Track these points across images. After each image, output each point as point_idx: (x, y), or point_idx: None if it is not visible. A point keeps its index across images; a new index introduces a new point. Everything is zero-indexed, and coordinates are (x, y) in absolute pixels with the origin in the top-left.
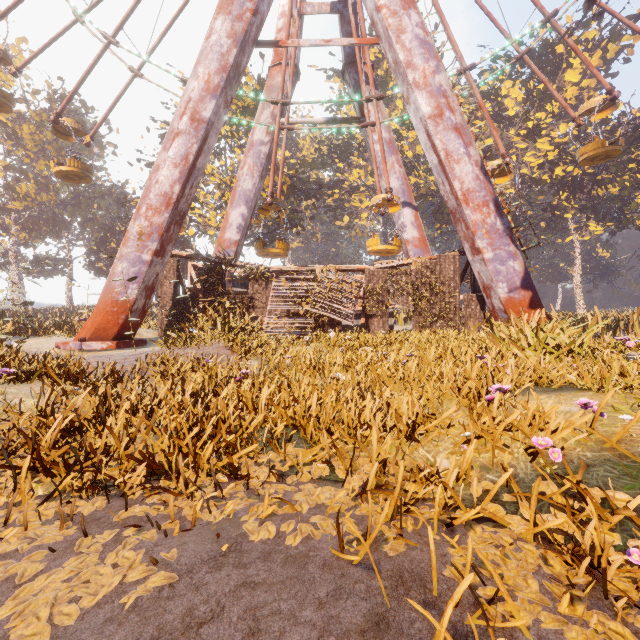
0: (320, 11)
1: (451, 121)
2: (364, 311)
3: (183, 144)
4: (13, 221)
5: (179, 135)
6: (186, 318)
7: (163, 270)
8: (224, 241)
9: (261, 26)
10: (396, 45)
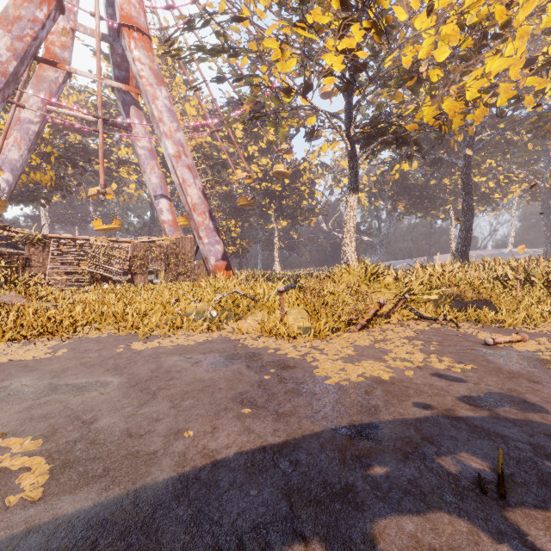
0: (92, 35)
1: (186, 162)
2: (130, 270)
3: None
4: None
5: None
6: None
7: None
8: None
9: (39, 46)
10: (152, 105)
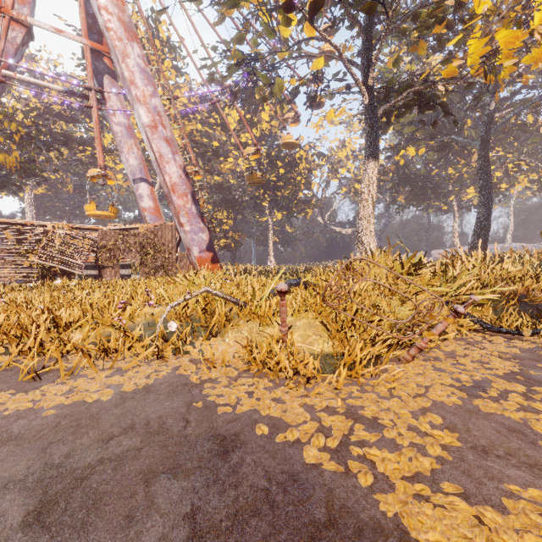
0: None
1: (163, 134)
2: (97, 263)
3: None
4: None
5: None
6: None
7: None
8: None
9: None
10: (122, 64)
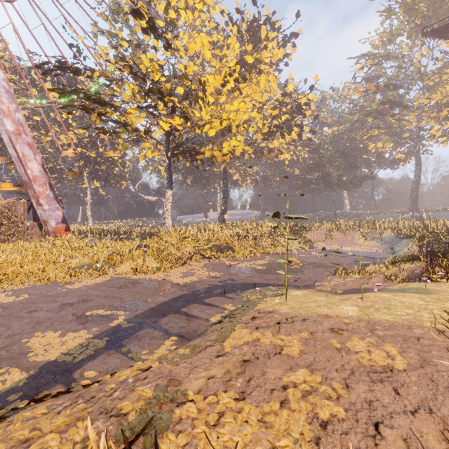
0: None
1: (26, 140)
2: None
3: None
4: None
5: None
6: None
7: None
8: None
9: None
10: None
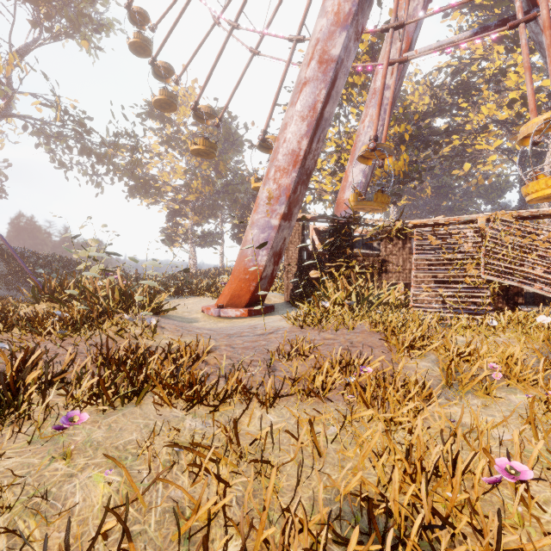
0: None
1: None
2: None
3: (310, 93)
4: (190, 209)
5: (306, 84)
6: (311, 284)
7: (289, 234)
8: (343, 201)
9: None
10: None
